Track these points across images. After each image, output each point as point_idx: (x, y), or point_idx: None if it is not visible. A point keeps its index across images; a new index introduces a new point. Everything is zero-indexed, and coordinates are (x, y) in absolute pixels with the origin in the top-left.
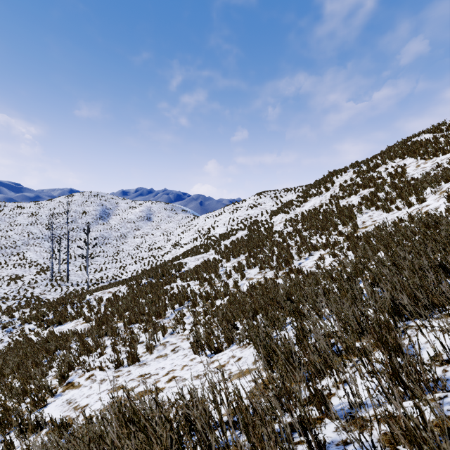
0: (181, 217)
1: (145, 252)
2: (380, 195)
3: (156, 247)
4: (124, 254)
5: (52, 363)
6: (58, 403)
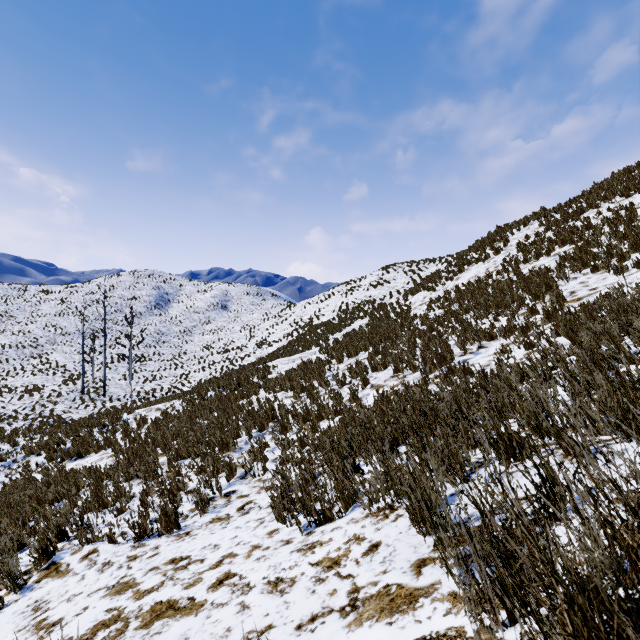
0: (270, 305)
1: (218, 355)
2: (595, 251)
3: (234, 347)
4: (188, 357)
5: (38, 524)
6: (20, 606)
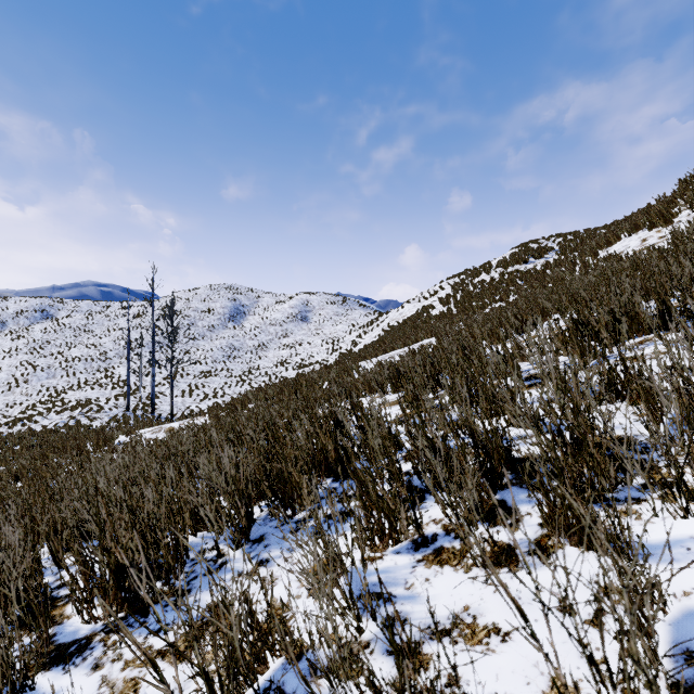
0: (357, 315)
1: (294, 371)
2: None
3: (312, 362)
4: (259, 374)
5: None
6: None
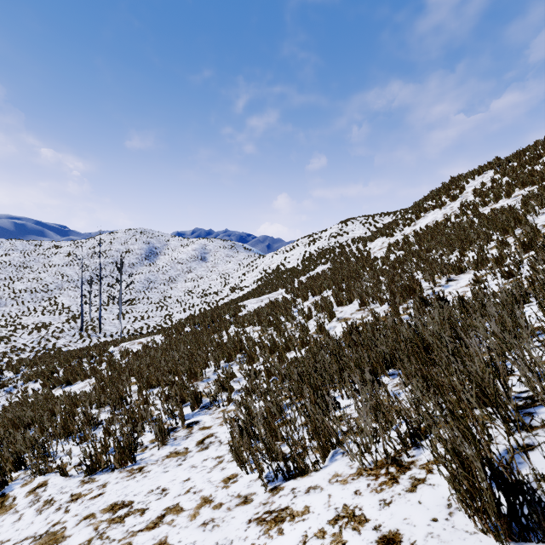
0: (242, 257)
1: (198, 299)
2: None
3: (211, 292)
4: (172, 301)
5: None
6: None
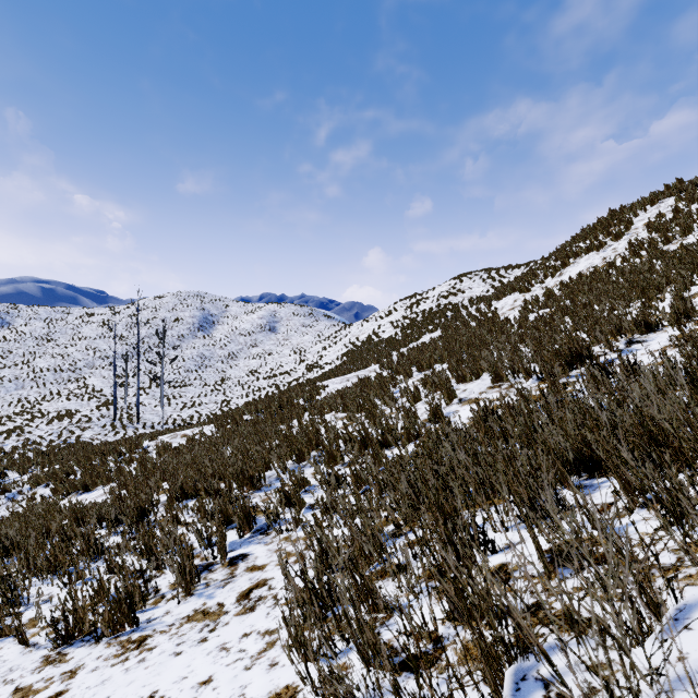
0: (323, 326)
1: (265, 380)
2: None
3: (282, 371)
4: (232, 383)
5: None
6: None
